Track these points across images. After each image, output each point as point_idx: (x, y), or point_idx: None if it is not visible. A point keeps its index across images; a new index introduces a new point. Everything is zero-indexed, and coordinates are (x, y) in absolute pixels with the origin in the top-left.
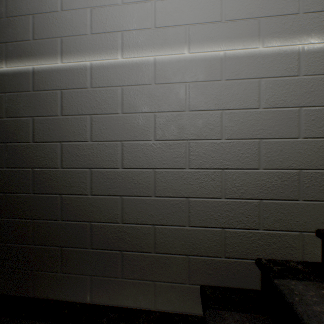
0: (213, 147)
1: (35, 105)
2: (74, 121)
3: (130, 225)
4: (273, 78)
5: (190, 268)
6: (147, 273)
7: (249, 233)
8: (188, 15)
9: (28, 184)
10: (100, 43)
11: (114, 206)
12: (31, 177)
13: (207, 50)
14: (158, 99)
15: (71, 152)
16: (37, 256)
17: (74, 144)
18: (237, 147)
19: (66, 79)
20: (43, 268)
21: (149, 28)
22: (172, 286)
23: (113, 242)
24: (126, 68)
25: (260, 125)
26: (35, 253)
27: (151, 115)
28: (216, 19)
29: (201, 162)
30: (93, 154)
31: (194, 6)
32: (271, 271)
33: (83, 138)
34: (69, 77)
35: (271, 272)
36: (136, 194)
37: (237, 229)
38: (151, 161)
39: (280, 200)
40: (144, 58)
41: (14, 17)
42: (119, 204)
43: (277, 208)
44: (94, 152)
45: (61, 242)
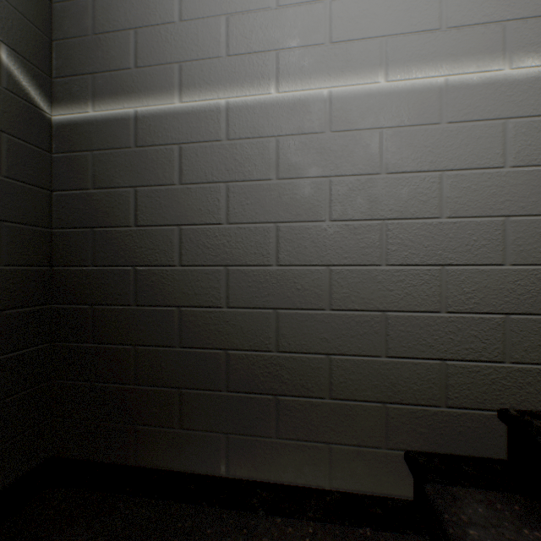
0: (427, 230)
1: (139, 168)
2: (200, 193)
3: (290, 354)
4: (528, 118)
5: (388, 423)
6: (317, 430)
7: (487, 367)
8: (384, 22)
9: (128, 291)
10: (242, 70)
11: (264, 325)
12: (132, 280)
13: (416, 76)
14: (335, 156)
15: (195, 241)
16: (141, 403)
17: (200, 228)
18: (466, 230)
19: (187, 128)
20: (152, 420)
21: (320, 44)
22: (358, 452)
23: (262, 381)
24: (283, 108)
25: (505, 194)
26: (139, 398)
27: (323, 181)
28: (431, 26)
29: (406, 255)
30: (230, 243)
31: (395, 7)
32: (530, 426)
33: (215, 219)
34: (192, 125)
35: (531, 428)
36: (300, 305)
37: (466, 362)
38: (324, 254)
39: (539, 314)
40: (312, 91)
41: (106, 34)
42: (272, 322)
43: (535, 328)
44: (233, 241)
45: (179, 381)
